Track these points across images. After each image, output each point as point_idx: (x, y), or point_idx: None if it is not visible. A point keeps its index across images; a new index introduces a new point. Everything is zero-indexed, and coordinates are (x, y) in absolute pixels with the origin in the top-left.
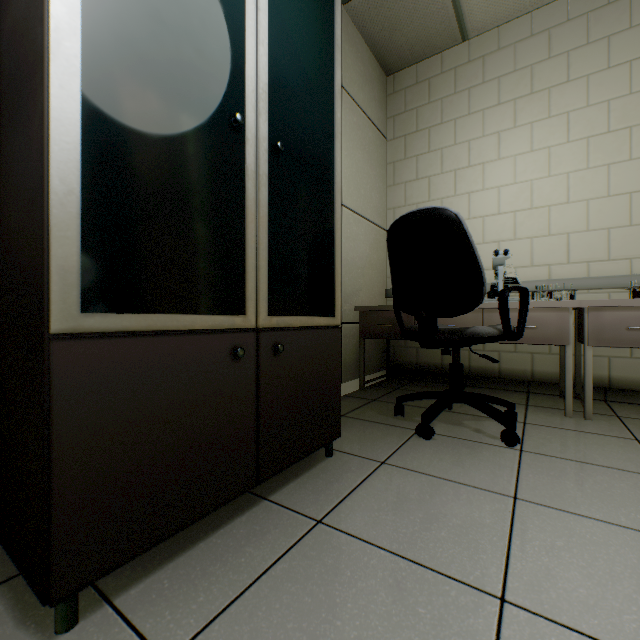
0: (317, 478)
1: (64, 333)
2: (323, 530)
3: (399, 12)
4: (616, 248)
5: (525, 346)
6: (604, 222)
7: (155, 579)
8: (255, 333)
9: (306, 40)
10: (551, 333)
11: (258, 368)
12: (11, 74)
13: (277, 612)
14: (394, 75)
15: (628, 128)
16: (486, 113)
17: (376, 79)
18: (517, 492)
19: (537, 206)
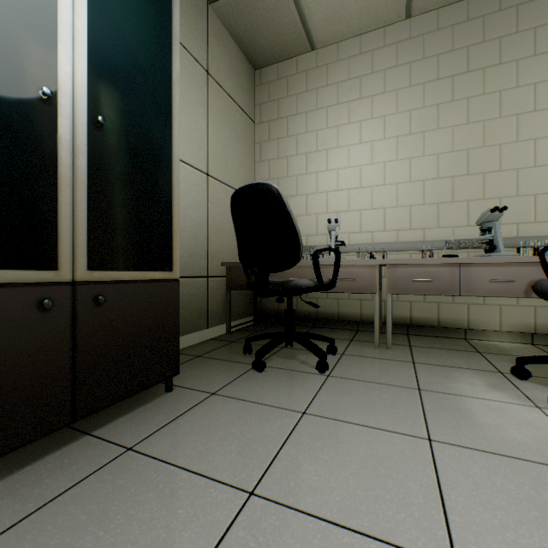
0: (148, 411)
1: None
2: (129, 456)
3: (258, 18)
4: (415, 221)
5: (356, 294)
6: (407, 201)
7: None
8: (71, 286)
9: (138, 30)
10: (365, 284)
11: (75, 317)
12: None
13: (47, 533)
14: (261, 70)
15: (422, 132)
16: (329, 110)
17: (244, 71)
18: (308, 408)
19: (364, 186)
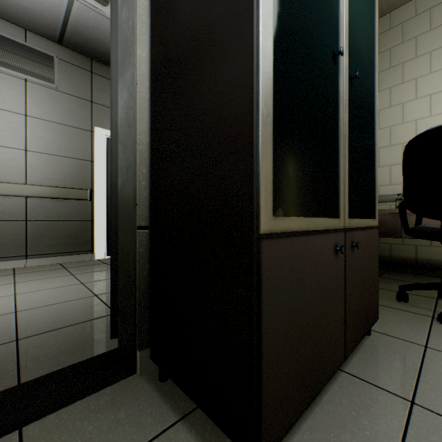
0: (373, 355)
1: (265, 233)
2: (424, 413)
3: None
4: None
5: None
6: None
7: (300, 439)
8: (343, 233)
9: None
10: None
11: (344, 262)
12: (195, 34)
13: None
14: None
15: None
16: None
17: None
18: None
19: None
